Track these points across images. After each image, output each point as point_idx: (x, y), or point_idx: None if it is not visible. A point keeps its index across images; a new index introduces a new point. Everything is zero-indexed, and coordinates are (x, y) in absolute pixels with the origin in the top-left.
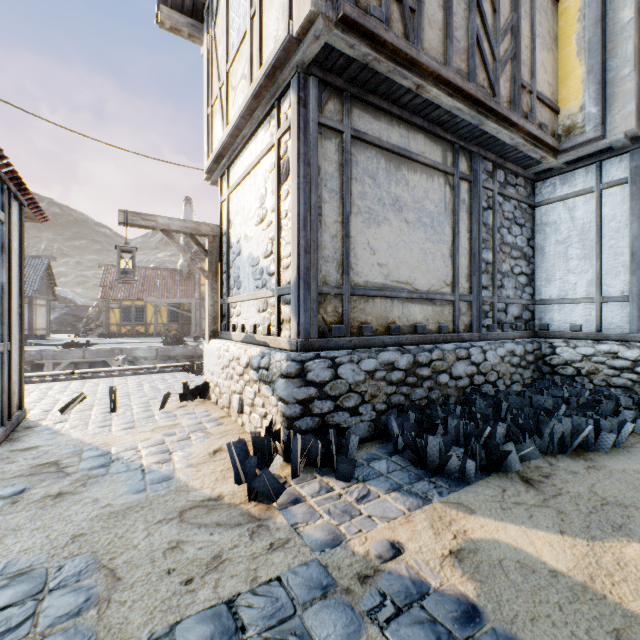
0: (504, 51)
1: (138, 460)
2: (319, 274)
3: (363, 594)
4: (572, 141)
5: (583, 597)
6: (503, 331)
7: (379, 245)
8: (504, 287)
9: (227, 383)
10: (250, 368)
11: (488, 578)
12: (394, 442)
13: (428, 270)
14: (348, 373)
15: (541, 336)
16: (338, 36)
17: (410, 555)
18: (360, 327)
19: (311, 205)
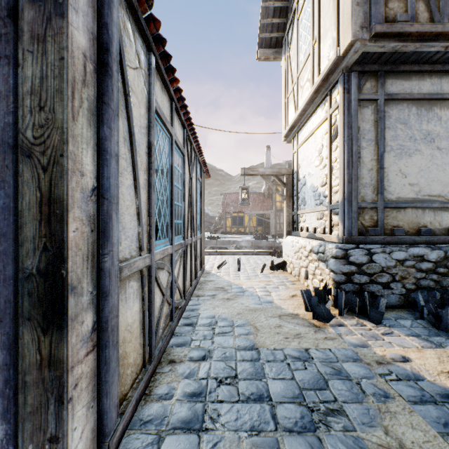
0: None
1: (255, 292)
2: (358, 195)
3: (377, 368)
4: None
5: None
6: None
7: (410, 170)
8: None
9: (297, 261)
10: (312, 252)
11: None
12: (420, 311)
13: None
14: (380, 259)
15: None
16: (371, 46)
17: (415, 364)
18: (392, 229)
19: (352, 153)
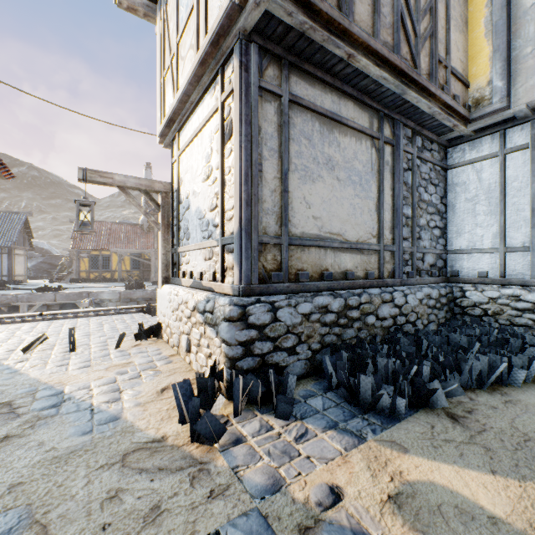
0: (424, 29)
1: (89, 399)
2: (260, 225)
3: None
4: (481, 111)
5: None
6: (421, 277)
7: (314, 200)
8: (421, 239)
9: (177, 324)
10: (196, 311)
11: (429, 527)
12: (328, 379)
13: (357, 223)
14: (286, 316)
15: (452, 281)
16: (277, 3)
17: (350, 501)
18: (297, 274)
19: (252, 162)
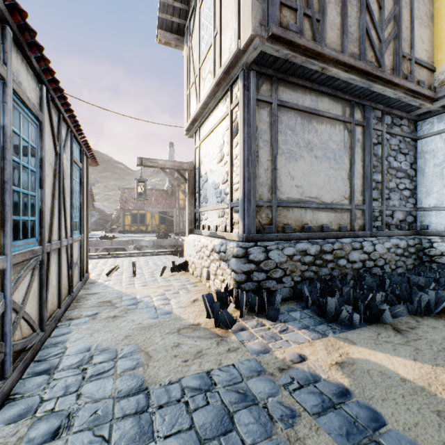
0: (388, 34)
1: (152, 302)
2: (257, 194)
3: (281, 377)
4: None
5: (420, 393)
6: (390, 230)
7: (296, 173)
8: (391, 199)
9: (199, 261)
10: (214, 252)
11: (358, 377)
12: (305, 301)
13: (331, 189)
14: (275, 256)
15: (422, 234)
16: (268, 46)
17: (310, 362)
18: (283, 227)
19: (252, 151)
